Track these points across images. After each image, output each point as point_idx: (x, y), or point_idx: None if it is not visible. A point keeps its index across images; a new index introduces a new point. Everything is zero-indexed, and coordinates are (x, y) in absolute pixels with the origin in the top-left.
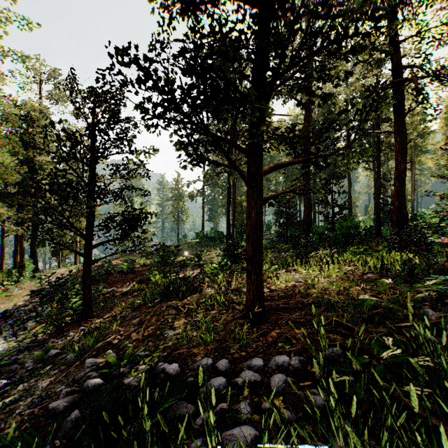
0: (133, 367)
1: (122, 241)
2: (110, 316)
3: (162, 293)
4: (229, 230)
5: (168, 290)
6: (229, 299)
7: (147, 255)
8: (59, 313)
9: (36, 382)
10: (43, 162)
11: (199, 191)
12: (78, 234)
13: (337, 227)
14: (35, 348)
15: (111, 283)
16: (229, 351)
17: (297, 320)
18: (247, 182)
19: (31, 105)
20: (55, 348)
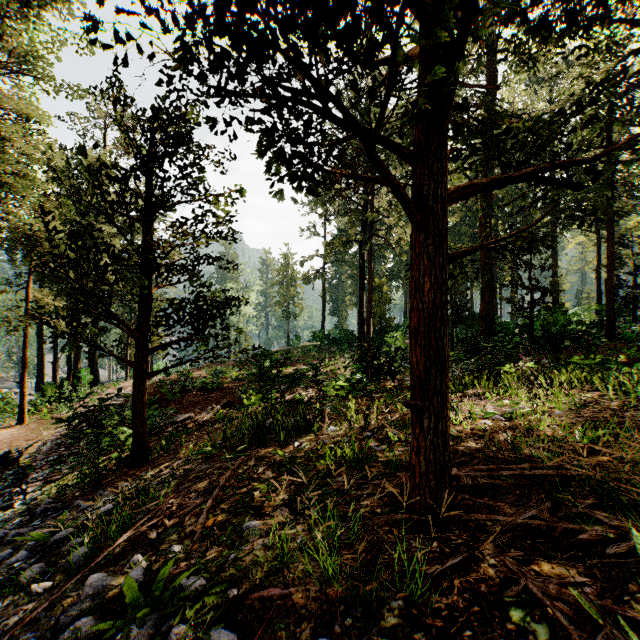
0: (164, 619)
1: (192, 344)
2: (169, 467)
3: (255, 428)
4: (362, 328)
5: (263, 425)
6: (369, 451)
7: (242, 365)
8: (96, 457)
9: (7, 607)
10: (103, 234)
11: (317, 271)
12: (126, 331)
13: (539, 324)
14: (53, 513)
15: (188, 405)
16: (380, 615)
17: (530, 525)
18: (414, 216)
19: (89, 156)
20: (68, 527)
